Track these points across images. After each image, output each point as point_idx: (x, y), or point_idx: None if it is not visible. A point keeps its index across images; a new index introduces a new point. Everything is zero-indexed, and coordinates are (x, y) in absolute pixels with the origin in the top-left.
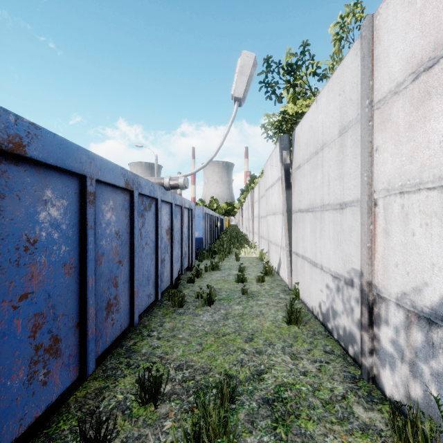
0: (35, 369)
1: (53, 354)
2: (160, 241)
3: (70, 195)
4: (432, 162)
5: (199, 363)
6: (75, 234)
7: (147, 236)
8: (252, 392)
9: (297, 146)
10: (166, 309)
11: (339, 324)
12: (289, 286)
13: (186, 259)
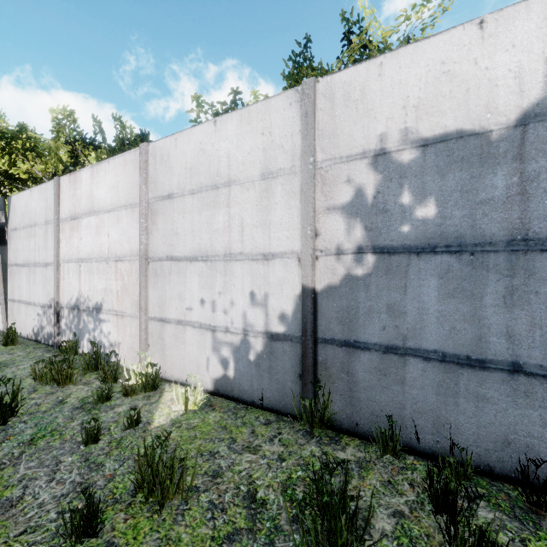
0: None
1: None
2: None
3: None
4: (75, 253)
5: None
6: None
7: None
8: None
9: (14, 211)
10: None
11: (45, 333)
12: (5, 330)
13: None
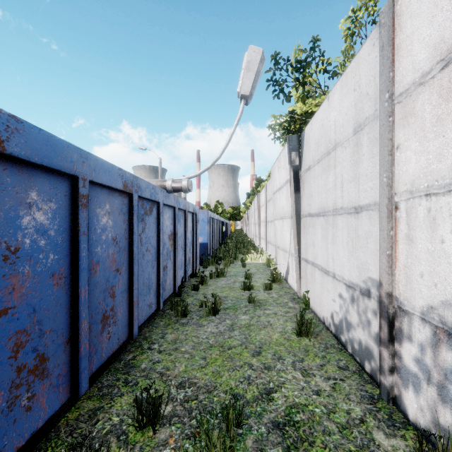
0: (17, 393)
1: (39, 374)
2: (162, 247)
3: (59, 198)
4: None
5: (203, 380)
6: (66, 241)
7: (148, 242)
8: (261, 415)
9: (306, 147)
10: (168, 318)
11: (354, 337)
12: (298, 294)
13: (190, 265)
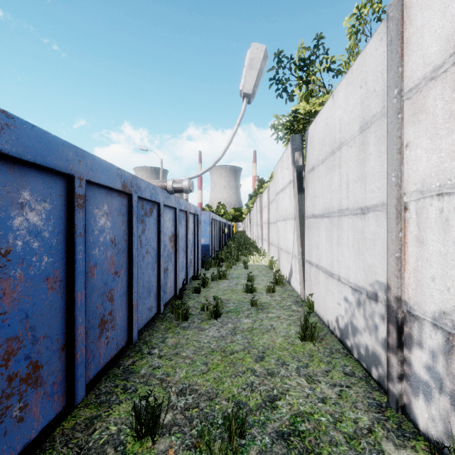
0: (8, 404)
1: (32, 383)
2: (162, 249)
3: (54, 198)
4: None
5: (204, 386)
6: (61, 243)
7: (148, 244)
8: (265, 424)
9: (310, 146)
10: (169, 322)
11: (360, 342)
12: (302, 297)
13: (191, 267)
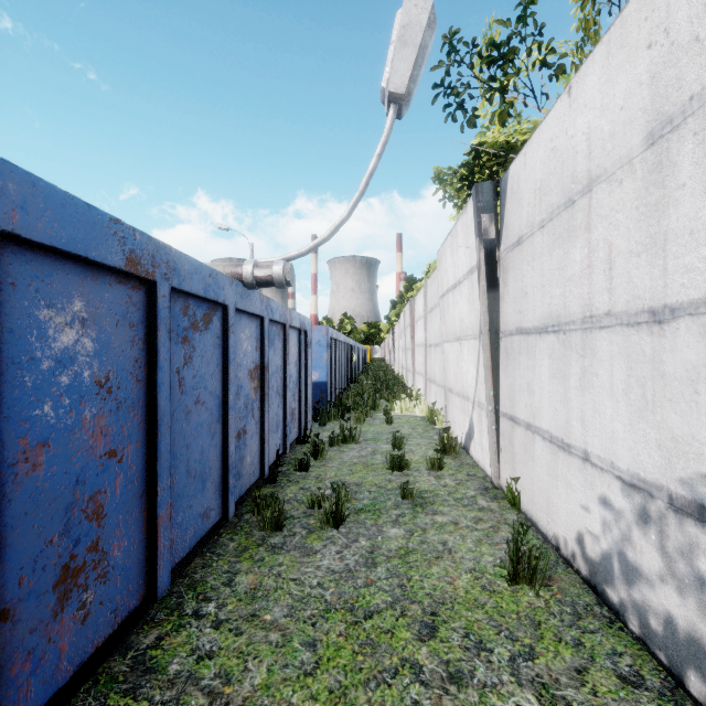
0: None
1: None
2: (233, 395)
3: None
4: None
5: None
6: None
7: (200, 385)
8: None
9: (513, 201)
10: (246, 534)
11: (648, 602)
12: (495, 480)
13: (295, 423)
